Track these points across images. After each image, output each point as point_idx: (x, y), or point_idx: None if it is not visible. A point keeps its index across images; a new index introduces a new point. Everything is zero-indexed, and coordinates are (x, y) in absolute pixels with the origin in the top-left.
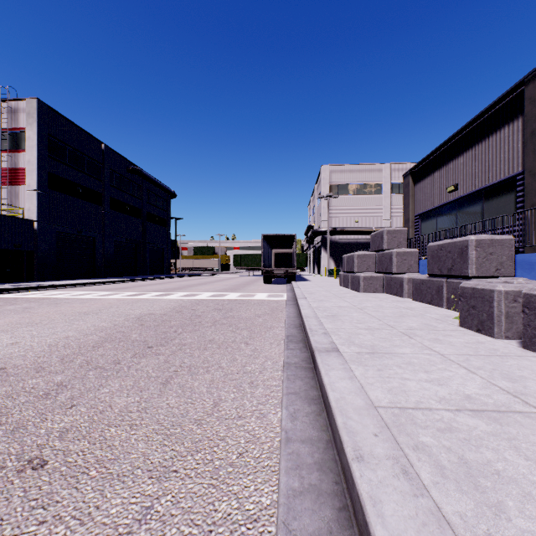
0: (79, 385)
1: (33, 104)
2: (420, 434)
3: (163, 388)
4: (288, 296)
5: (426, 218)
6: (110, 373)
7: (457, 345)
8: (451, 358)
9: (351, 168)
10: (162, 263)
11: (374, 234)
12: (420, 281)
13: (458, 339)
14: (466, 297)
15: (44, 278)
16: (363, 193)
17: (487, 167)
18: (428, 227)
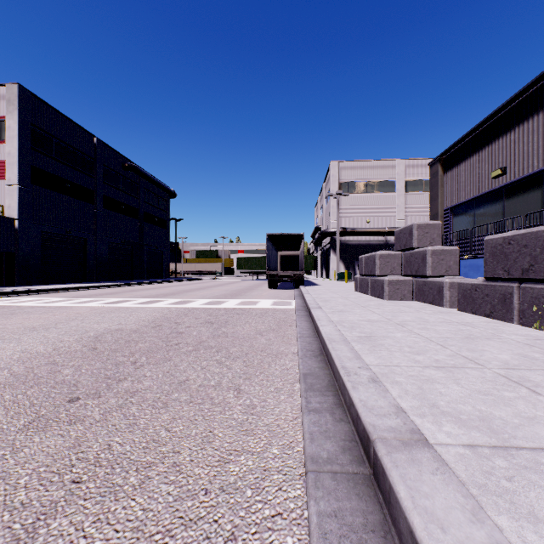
0: None
1: (14, 90)
2: None
3: None
4: (297, 304)
5: (460, 211)
6: None
7: None
8: None
9: (362, 165)
10: (162, 266)
11: (400, 229)
12: (470, 287)
13: None
14: None
15: (27, 282)
16: (375, 191)
17: None
18: (462, 222)
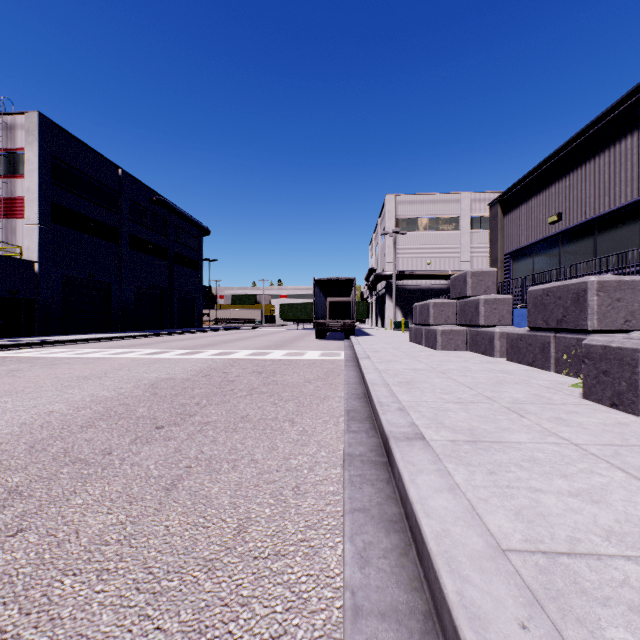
0: (42, 492)
1: (34, 119)
2: (603, 620)
3: (165, 497)
4: (346, 355)
5: (519, 257)
6: (92, 471)
7: (592, 428)
8: (592, 450)
9: (422, 199)
10: (193, 314)
11: (455, 276)
12: (517, 337)
13: (589, 419)
14: (593, 359)
15: (47, 332)
16: (436, 228)
17: (601, 189)
18: (522, 268)
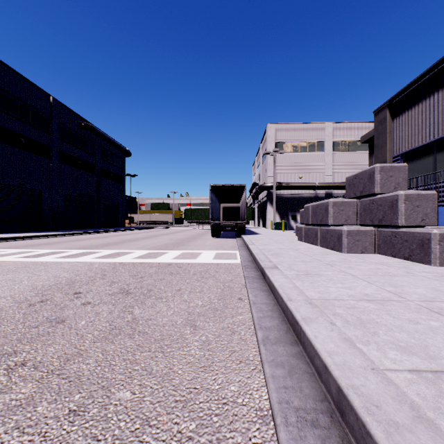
0: None
1: None
2: None
3: None
4: (243, 258)
5: (414, 157)
6: None
7: None
8: None
9: (295, 127)
10: (118, 217)
11: (354, 175)
12: None
13: None
14: None
15: None
16: (306, 150)
17: None
18: (417, 168)
